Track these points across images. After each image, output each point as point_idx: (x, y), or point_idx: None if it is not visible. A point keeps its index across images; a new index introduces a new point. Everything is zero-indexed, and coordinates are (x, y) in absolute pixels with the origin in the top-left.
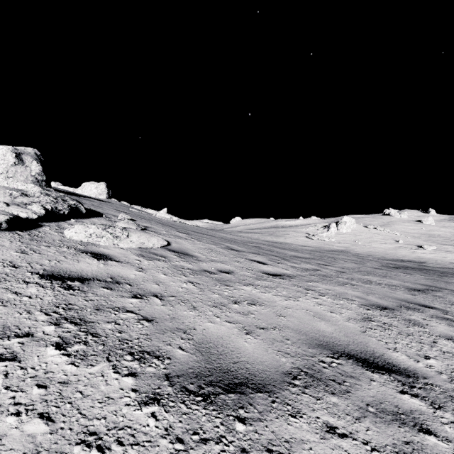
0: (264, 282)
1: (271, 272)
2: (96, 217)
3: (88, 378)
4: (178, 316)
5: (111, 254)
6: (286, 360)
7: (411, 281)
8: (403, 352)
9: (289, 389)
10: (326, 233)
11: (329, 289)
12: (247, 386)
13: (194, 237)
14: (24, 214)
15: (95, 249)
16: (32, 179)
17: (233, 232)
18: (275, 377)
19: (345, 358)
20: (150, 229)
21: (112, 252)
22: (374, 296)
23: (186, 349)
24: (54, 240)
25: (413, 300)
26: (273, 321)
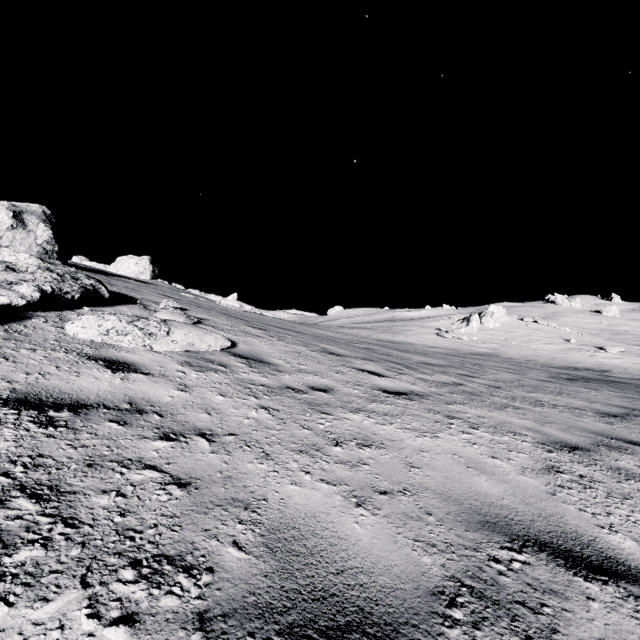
0: (382, 406)
1: (391, 389)
2: (125, 304)
3: (26, 637)
4: (237, 472)
5: (137, 361)
6: (431, 561)
7: (600, 400)
8: (627, 532)
9: (444, 634)
10: (465, 329)
11: (483, 415)
12: (363, 633)
13: (274, 334)
14: (4, 298)
15: (112, 353)
16: (39, 250)
17: (332, 327)
18: (416, 604)
19: (532, 550)
20: (207, 322)
21: (140, 358)
22: (553, 428)
23: (246, 546)
24: (46, 339)
25: (613, 432)
26: (401, 478)
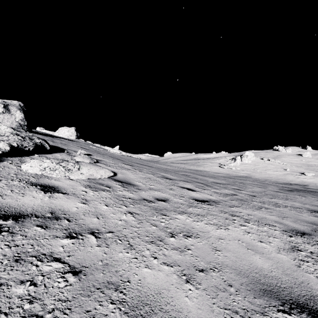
0: (196, 209)
1: (199, 198)
2: (59, 152)
3: None
4: (112, 260)
5: (60, 186)
6: None
7: (308, 203)
8: None
9: None
10: (233, 164)
11: (250, 214)
12: None
13: (137, 168)
14: None
15: (46, 181)
16: (16, 124)
17: (166, 163)
18: None
19: (297, 311)
20: (101, 162)
21: (62, 183)
22: (288, 220)
23: None
24: (9, 173)
25: None
26: (211, 258)
